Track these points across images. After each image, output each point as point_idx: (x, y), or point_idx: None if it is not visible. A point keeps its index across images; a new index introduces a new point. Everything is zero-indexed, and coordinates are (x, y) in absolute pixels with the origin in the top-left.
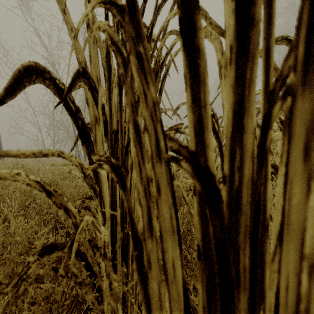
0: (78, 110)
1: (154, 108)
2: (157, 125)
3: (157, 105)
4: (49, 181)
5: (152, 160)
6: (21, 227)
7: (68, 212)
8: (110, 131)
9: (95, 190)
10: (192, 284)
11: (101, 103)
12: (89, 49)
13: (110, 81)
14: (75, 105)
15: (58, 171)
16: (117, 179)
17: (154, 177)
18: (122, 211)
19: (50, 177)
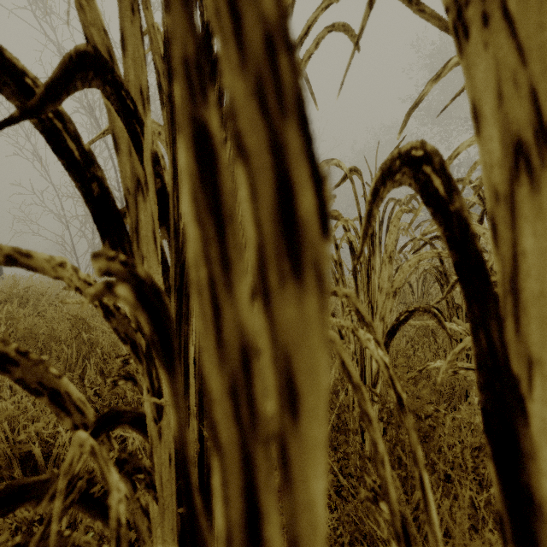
0: (90, 157)
1: (271, 50)
2: (284, 121)
3: (281, 37)
4: (70, 318)
5: (263, 266)
6: (2, 413)
7: (61, 402)
8: (172, 213)
9: (137, 344)
10: (348, 535)
11: (152, 149)
12: (121, 22)
13: (173, 104)
14: (82, 145)
15: (73, 300)
16: (148, 334)
17: (271, 337)
18: (200, 387)
19: (73, 310)
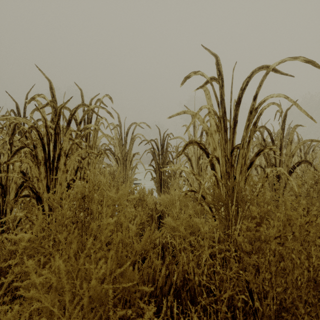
0: None
1: None
2: None
3: None
4: None
5: None
6: None
7: None
8: None
9: None
10: None
11: None
12: None
13: None
14: None
15: None
16: None
17: None
18: None
19: None
